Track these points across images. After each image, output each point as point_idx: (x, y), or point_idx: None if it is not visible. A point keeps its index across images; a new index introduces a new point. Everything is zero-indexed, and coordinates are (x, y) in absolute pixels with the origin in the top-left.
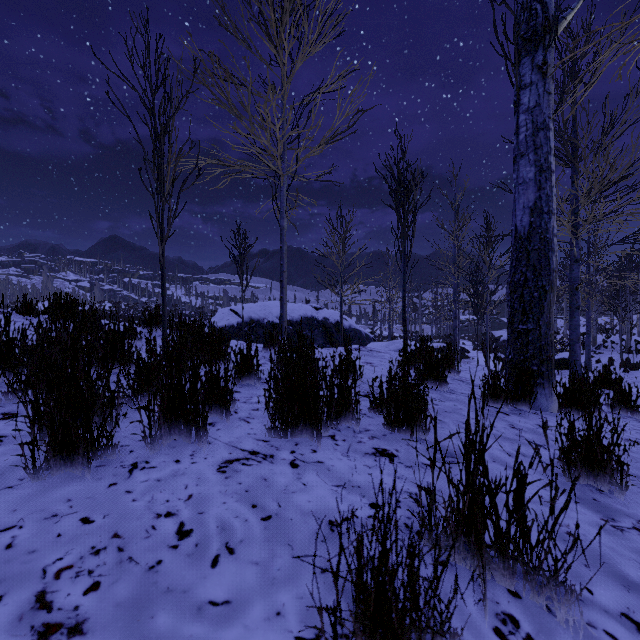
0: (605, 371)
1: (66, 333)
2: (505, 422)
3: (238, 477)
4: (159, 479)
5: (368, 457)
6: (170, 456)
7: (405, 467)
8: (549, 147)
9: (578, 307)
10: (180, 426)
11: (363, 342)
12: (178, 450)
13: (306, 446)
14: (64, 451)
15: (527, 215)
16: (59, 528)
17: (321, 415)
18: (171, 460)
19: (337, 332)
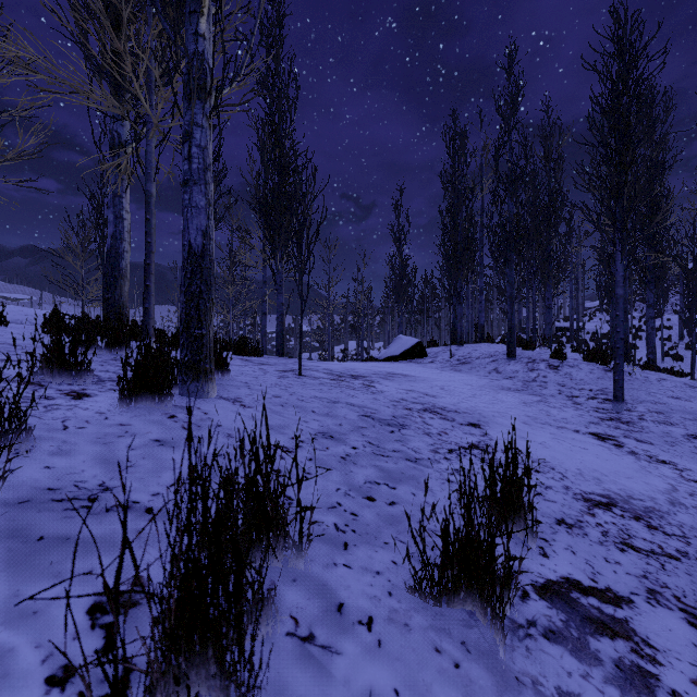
0: (229, 341)
1: None
2: None
3: None
4: None
5: None
6: None
7: None
8: (122, 207)
9: (266, 313)
10: None
11: None
12: None
13: None
14: None
15: (110, 239)
16: None
17: None
18: None
19: None
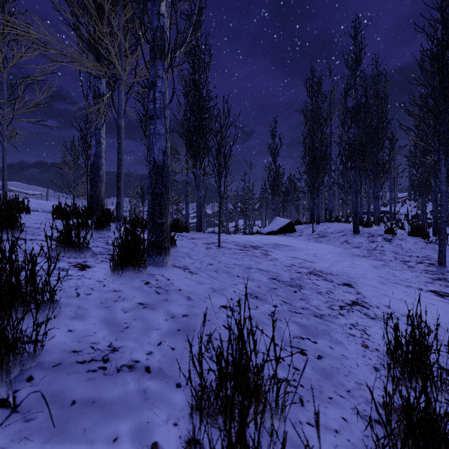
0: None
1: None
2: None
3: None
4: None
5: None
6: None
7: None
8: (101, 135)
9: (188, 203)
10: None
11: None
12: None
13: None
14: None
15: (93, 157)
16: None
17: None
18: None
19: None
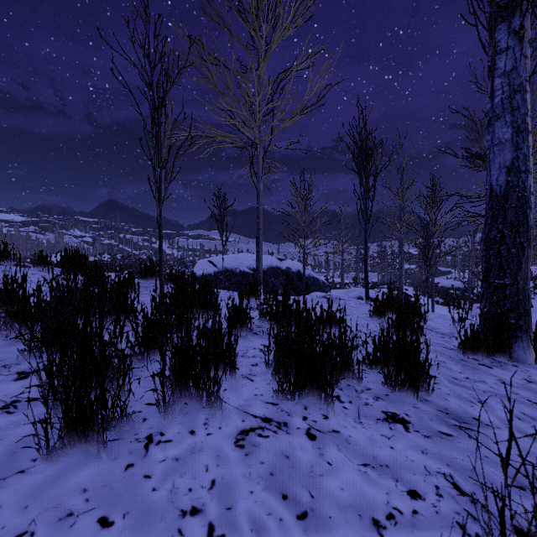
0: None
1: (76, 288)
2: (492, 376)
3: (258, 454)
4: (177, 457)
5: (382, 424)
6: (184, 425)
7: (424, 437)
8: (526, 108)
9: None
10: (190, 390)
11: (320, 288)
12: (191, 417)
13: (316, 410)
14: (78, 426)
15: (503, 174)
16: (75, 535)
17: (331, 379)
18: (185, 431)
19: (298, 280)
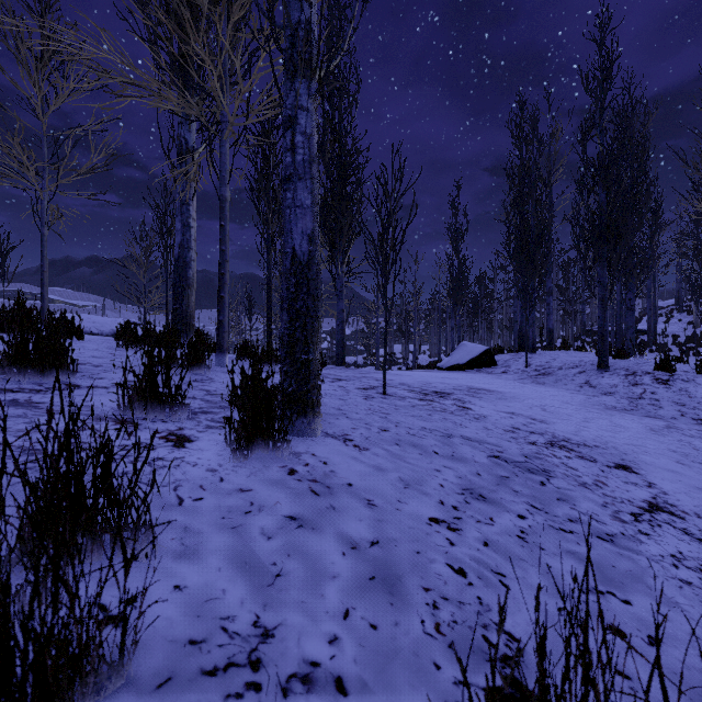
0: None
1: None
2: None
3: None
4: None
5: None
6: None
7: None
8: (189, 214)
9: None
10: None
11: None
12: None
13: None
14: None
15: (178, 248)
16: None
17: None
18: None
19: None
